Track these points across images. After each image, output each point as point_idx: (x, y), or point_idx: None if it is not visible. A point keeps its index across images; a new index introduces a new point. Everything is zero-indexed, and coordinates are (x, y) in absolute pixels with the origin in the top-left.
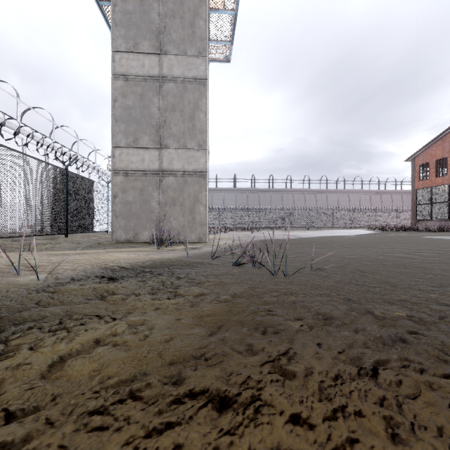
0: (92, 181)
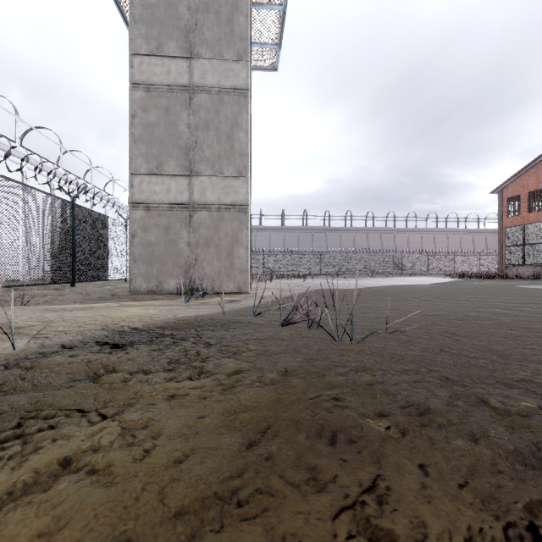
0: (106, 216)
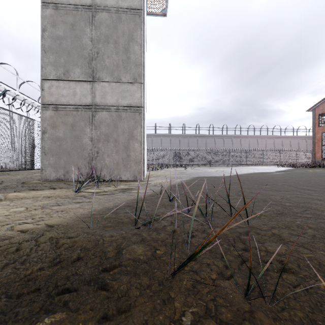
0: (32, 119)
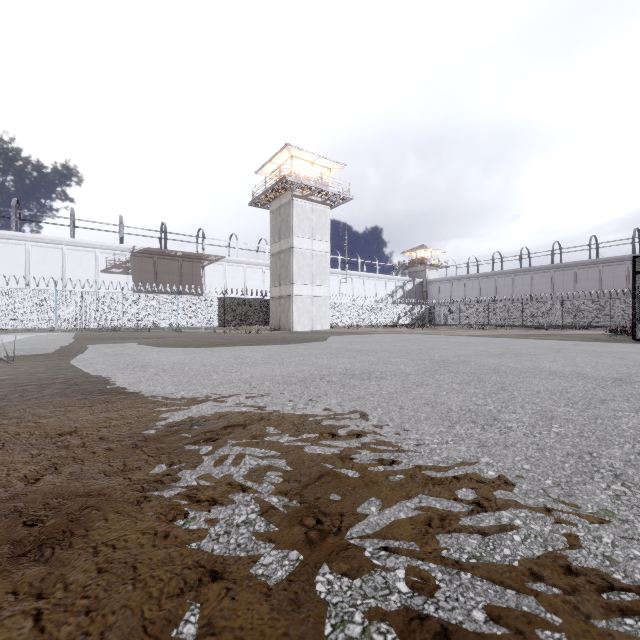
0: None
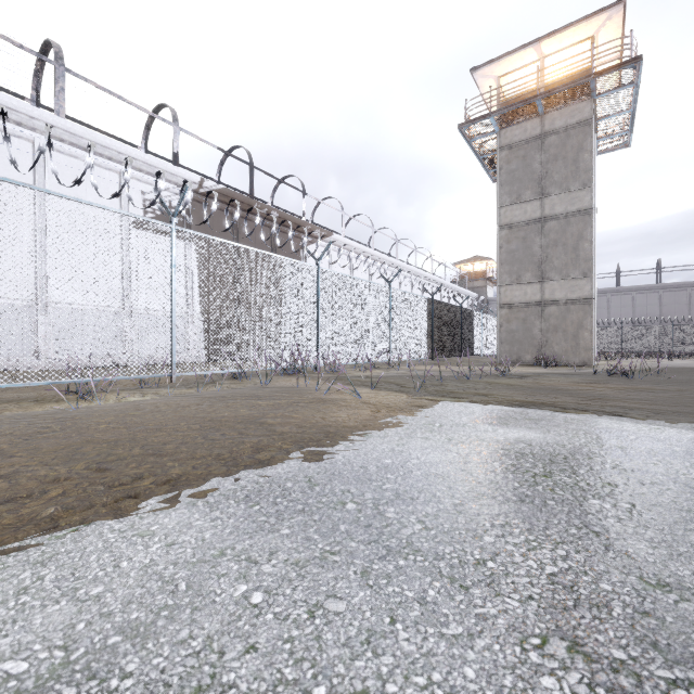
0: (472, 311)
